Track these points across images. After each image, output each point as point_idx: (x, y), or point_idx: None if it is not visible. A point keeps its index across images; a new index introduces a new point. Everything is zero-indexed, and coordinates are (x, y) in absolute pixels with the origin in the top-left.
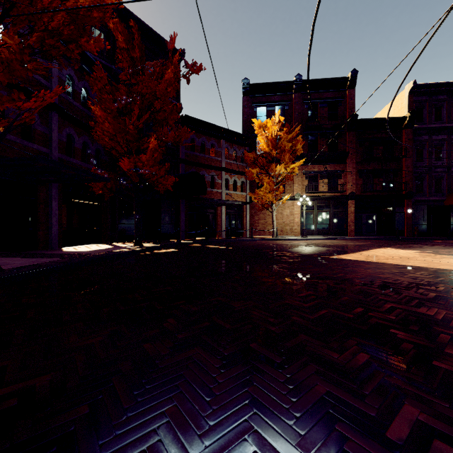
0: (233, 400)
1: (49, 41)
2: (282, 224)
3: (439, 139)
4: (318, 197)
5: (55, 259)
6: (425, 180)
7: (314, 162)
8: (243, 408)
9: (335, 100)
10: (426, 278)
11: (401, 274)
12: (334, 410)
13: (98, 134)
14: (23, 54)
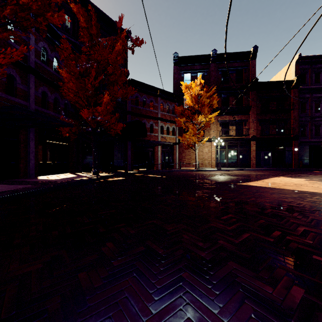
0: None
1: (21, 14)
2: (202, 159)
3: (318, 96)
4: (228, 139)
5: (28, 185)
6: (308, 127)
7: (226, 113)
8: None
9: (241, 68)
10: None
11: (301, 199)
12: None
13: (65, 91)
14: None
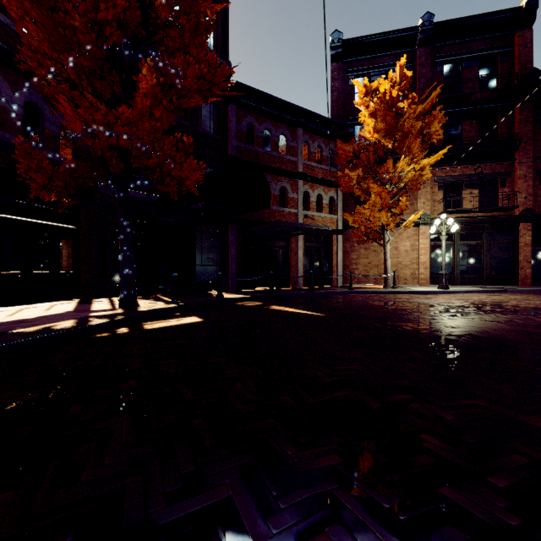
0: None
1: None
2: (398, 266)
3: None
4: (462, 219)
5: None
6: None
7: (455, 161)
8: None
9: (493, 53)
10: None
11: None
12: None
13: (32, 68)
14: None
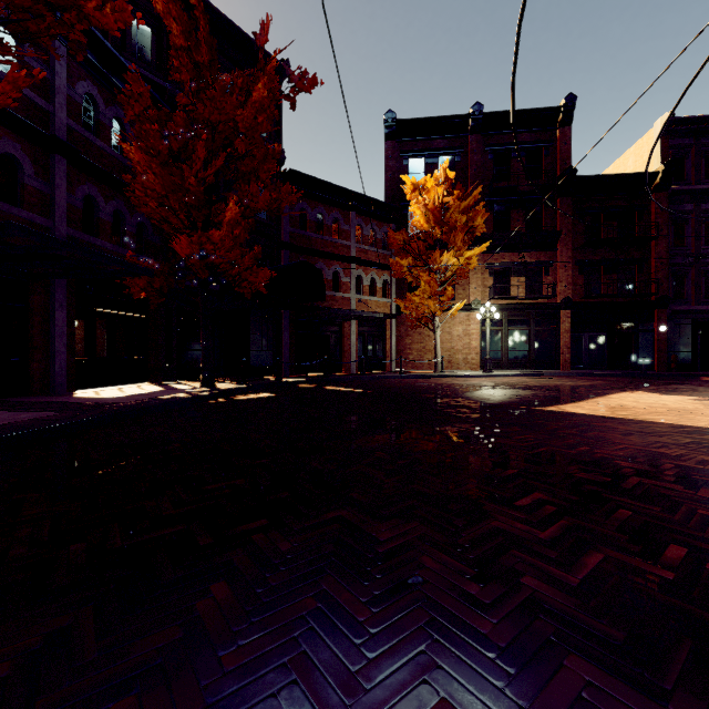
0: None
1: (22, 1)
2: (451, 351)
3: None
4: (509, 305)
5: (46, 414)
6: (689, 278)
7: (503, 248)
8: None
9: (538, 146)
10: None
11: (703, 449)
12: None
13: (138, 196)
14: None
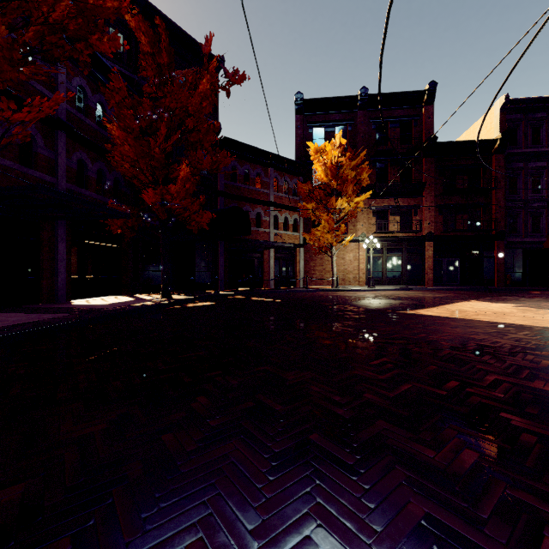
0: (288, 528)
1: (51, 38)
2: (344, 272)
3: (538, 166)
4: (388, 238)
5: (60, 315)
6: (520, 218)
7: (383, 195)
8: (302, 544)
9: (408, 119)
10: (533, 340)
11: (500, 335)
12: (440, 547)
13: (116, 160)
14: (12, 50)
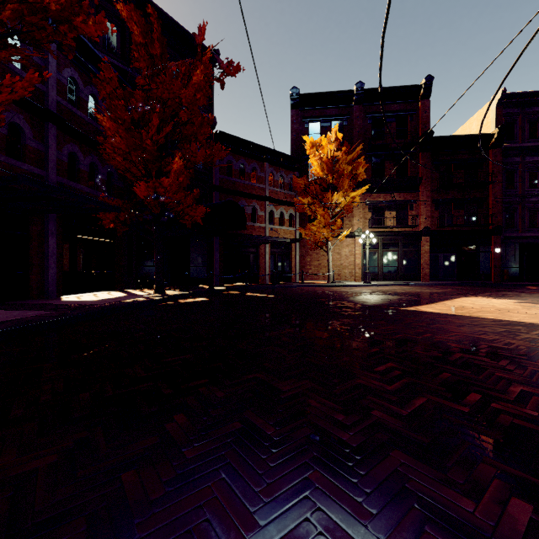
0: None
1: (31, 18)
2: (340, 267)
3: (535, 161)
4: (384, 233)
5: (45, 312)
6: (517, 212)
7: (379, 190)
8: None
9: (405, 114)
10: None
11: (511, 335)
12: None
13: (108, 152)
14: None
